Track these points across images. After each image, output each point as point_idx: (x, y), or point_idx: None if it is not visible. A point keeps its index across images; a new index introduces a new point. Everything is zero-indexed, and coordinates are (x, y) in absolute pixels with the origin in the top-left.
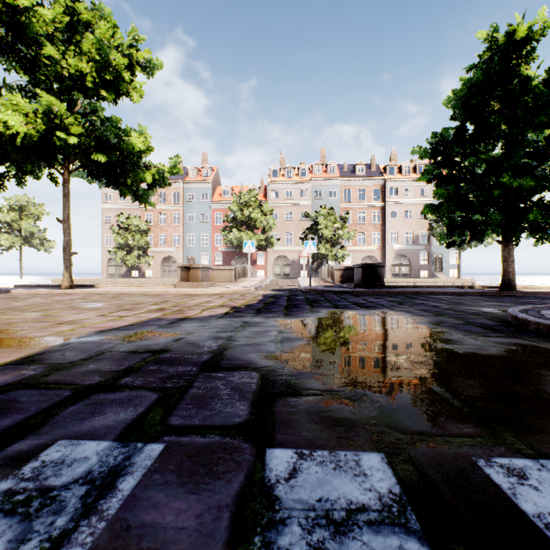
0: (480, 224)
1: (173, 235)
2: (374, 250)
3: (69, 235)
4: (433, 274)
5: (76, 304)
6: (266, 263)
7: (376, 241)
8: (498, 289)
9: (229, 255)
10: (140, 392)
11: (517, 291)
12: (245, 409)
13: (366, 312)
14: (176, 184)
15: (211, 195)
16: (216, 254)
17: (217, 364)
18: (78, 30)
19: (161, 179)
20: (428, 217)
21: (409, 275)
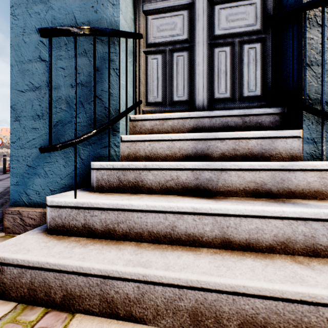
0: None
1: None
2: None
3: None
4: None
5: None
6: None
7: None
8: None
9: (1, 156)
10: None
11: None
12: None
13: None
14: None
15: None
16: None
17: None
18: None
19: None
20: None
21: None
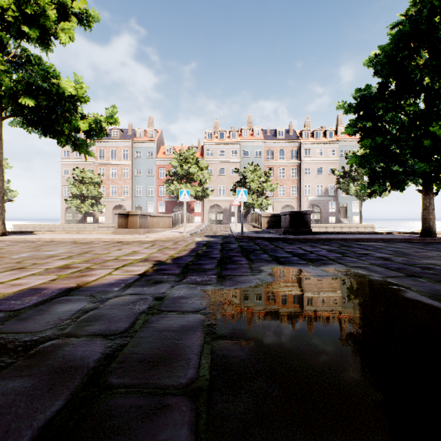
0: (402, 174)
1: (123, 186)
2: (292, 200)
3: (1, 182)
4: (339, 220)
5: None
6: (203, 211)
7: (294, 193)
8: (414, 234)
9: (171, 204)
10: None
11: (439, 238)
12: None
13: (318, 270)
14: (126, 143)
15: (156, 153)
16: (160, 203)
17: None
18: None
19: (99, 128)
20: (336, 173)
21: (320, 221)
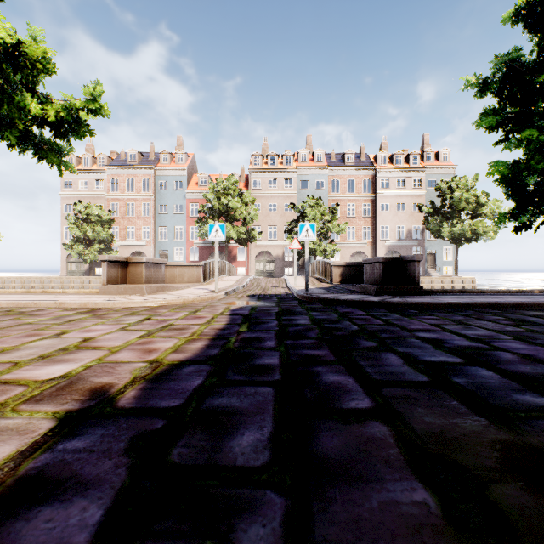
0: None
1: (142, 227)
2: (364, 245)
3: None
4: (426, 271)
5: None
6: (248, 259)
7: (367, 236)
8: None
9: (207, 250)
10: None
11: None
12: None
13: None
14: (146, 170)
15: (186, 183)
16: (192, 250)
17: None
18: None
19: (75, 121)
20: (423, 210)
21: None
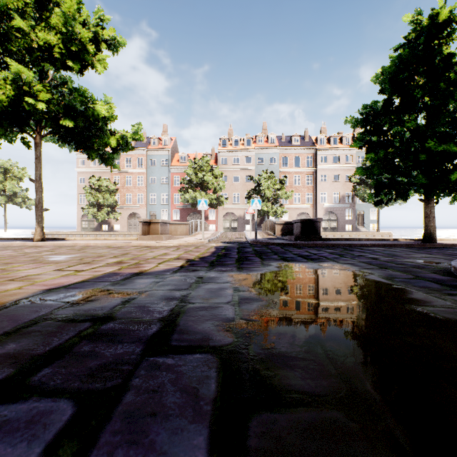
0: (405, 185)
1: (137, 194)
2: (307, 208)
3: (40, 194)
4: (356, 228)
5: (40, 257)
6: (217, 218)
7: (309, 200)
8: (419, 241)
9: (186, 212)
10: (52, 401)
11: (438, 243)
12: (202, 445)
13: (314, 265)
14: (140, 151)
15: (170, 161)
16: (174, 211)
17: (167, 341)
18: (49, 10)
19: (125, 144)
20: (352, 180)
21: (336, 229)
